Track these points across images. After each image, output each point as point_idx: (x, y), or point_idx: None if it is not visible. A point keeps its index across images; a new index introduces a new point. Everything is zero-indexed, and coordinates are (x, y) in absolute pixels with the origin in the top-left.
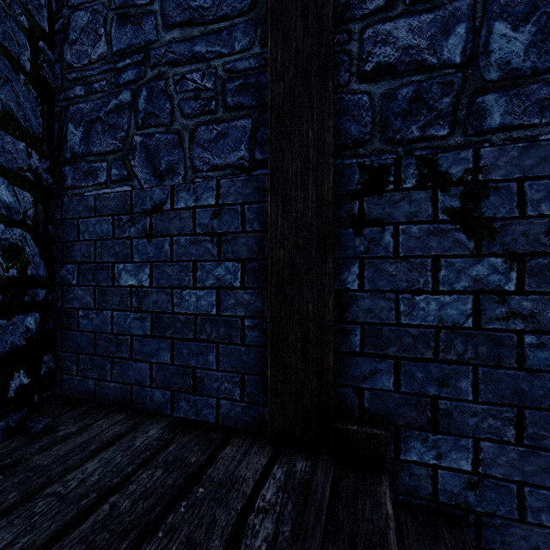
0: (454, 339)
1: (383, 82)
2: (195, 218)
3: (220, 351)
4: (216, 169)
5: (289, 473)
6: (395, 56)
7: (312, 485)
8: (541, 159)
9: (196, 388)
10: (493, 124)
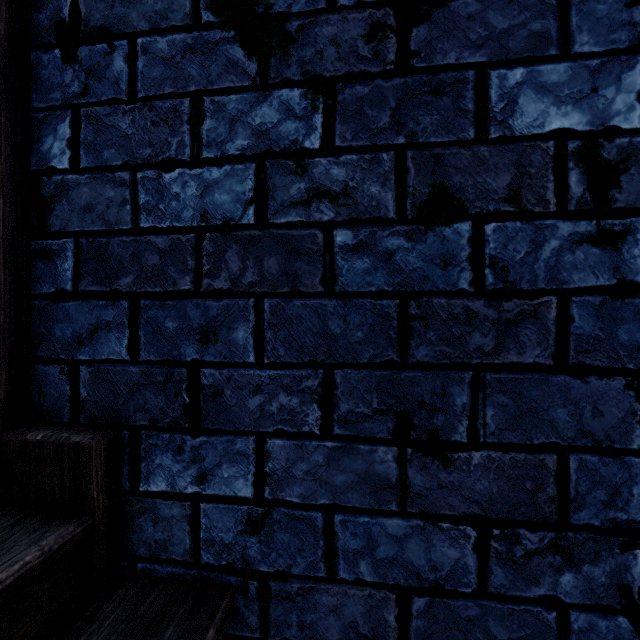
0: (226, 249)
1: None
2: None
3: None
4: None
5: None
6: None
7: None
8: None
9: None
10: None
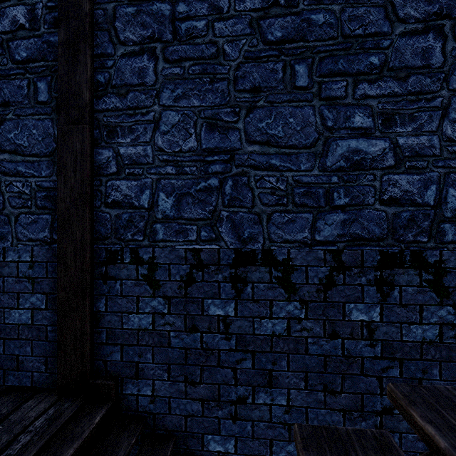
0: (145, 334)
1: (116, 209)
2: (18, 268)
3: (33, 345)
4: (31, 241)
5: (57, 410)
6: (121, 198)
7: (62, 415)
8: (176, 256)
9: (19, 367)
10: (160, 238)
